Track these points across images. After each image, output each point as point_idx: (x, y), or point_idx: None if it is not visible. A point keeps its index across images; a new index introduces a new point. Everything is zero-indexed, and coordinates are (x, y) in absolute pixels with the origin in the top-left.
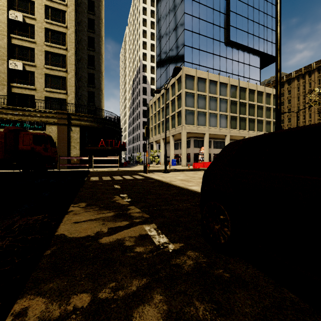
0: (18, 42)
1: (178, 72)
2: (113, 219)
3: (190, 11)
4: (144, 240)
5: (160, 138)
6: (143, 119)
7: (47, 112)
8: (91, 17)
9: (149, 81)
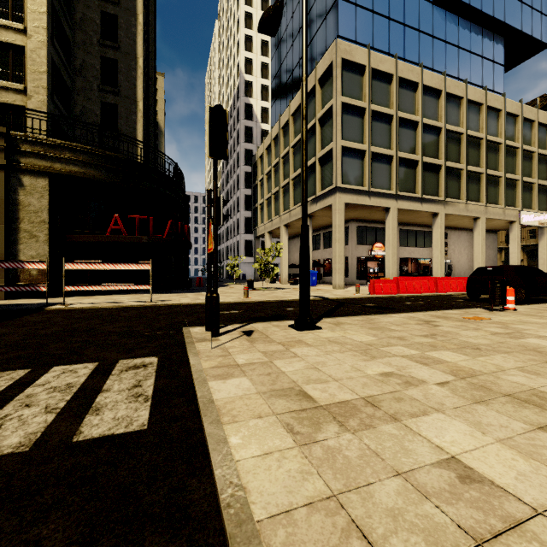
0: None
1: None
2: None
3: None
4: None
5: (280, 225)
6: (246, 190)
7: None
8: None
9: (257, 114)
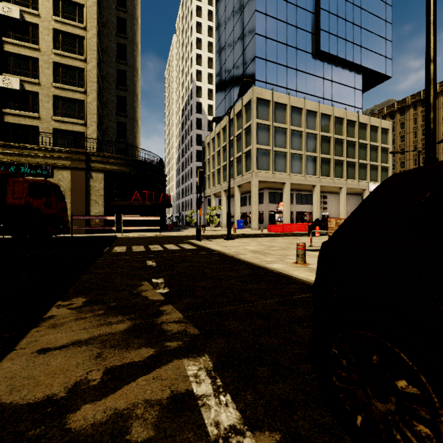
0: (13, 49)
1: (247, 88)
2: (123, 342)
3: (263, 8)
4: (179, 417)
5: (221, 190)
6: (197, 163)
7: (55, 151)
8: (122, 15)
9: (205, 109)
